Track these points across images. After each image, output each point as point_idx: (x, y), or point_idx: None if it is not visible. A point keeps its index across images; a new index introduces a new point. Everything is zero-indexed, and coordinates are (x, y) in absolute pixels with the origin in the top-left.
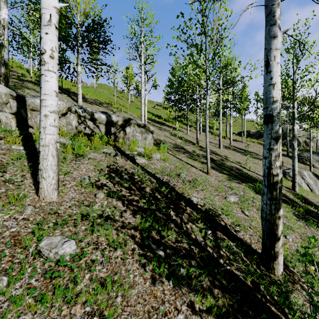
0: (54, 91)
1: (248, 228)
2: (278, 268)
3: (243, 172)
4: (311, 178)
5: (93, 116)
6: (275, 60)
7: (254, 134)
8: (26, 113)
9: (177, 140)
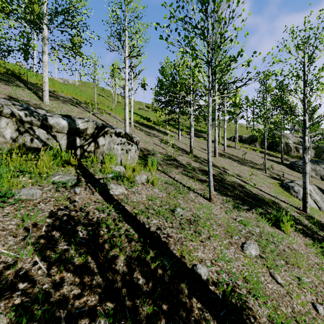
0: None
1: (295, 323)
2: None
3: (247, 189)
4: (317, 193)
5: (46, 121)
6: None
7: (246, 139)
8: None
9: (168, 148)
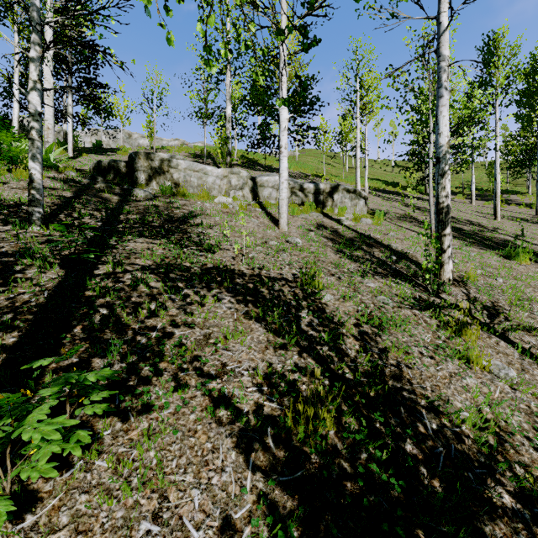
0: (286, 168)
1: None
2: (443, 274)
3: (512, 243)
4: None
5: (302, 186)
6: (441, 115)
7: None
8: (257, 189)
9: (410, 210)
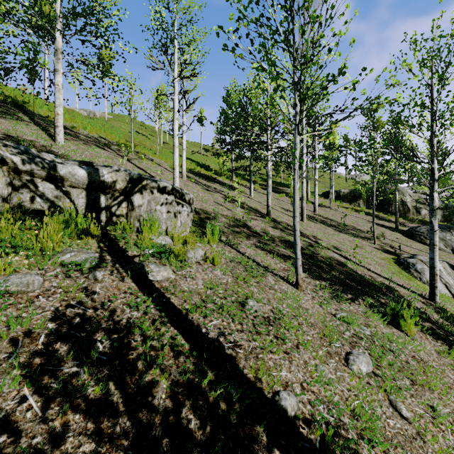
0: None
1: None
2: None
3: (350, 269)
4: (449, 274)
5: (54, 171)
6: None
7: (346, 196)
8: None
9: (235, 209)
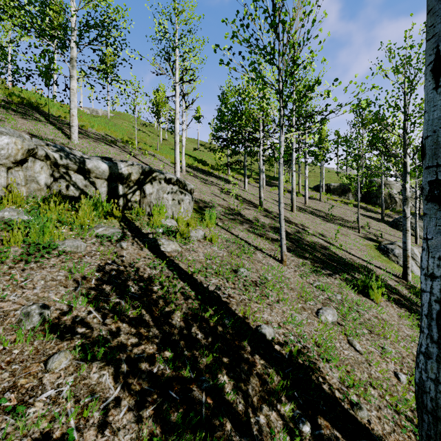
0: None
1: (370, 387)
2: None
3: (332, 252)
4: None
5: (84, 165)
6: None
7: (336, 189)
8: None
9: (230, 200)
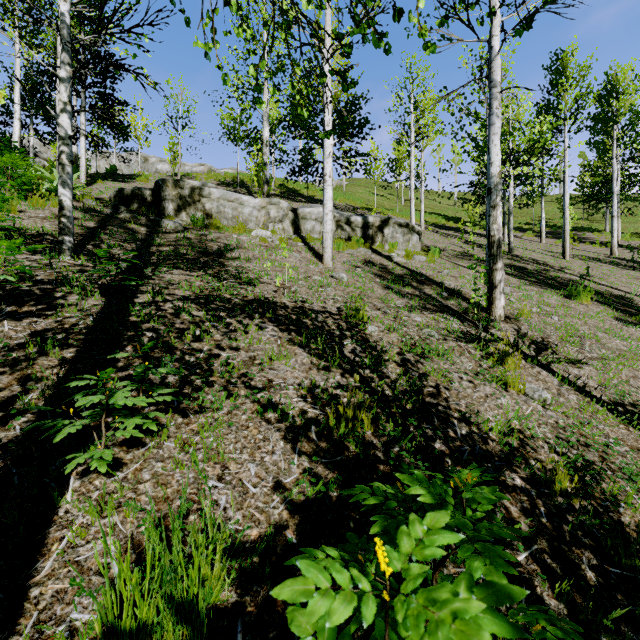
0: (331, 198)
1: None
2: (495, 311)
3: (577, 283)
4: None
5: (349, 220)
6: (493, 143)
7: None
8: (298, 221)
9: (470, 248)
